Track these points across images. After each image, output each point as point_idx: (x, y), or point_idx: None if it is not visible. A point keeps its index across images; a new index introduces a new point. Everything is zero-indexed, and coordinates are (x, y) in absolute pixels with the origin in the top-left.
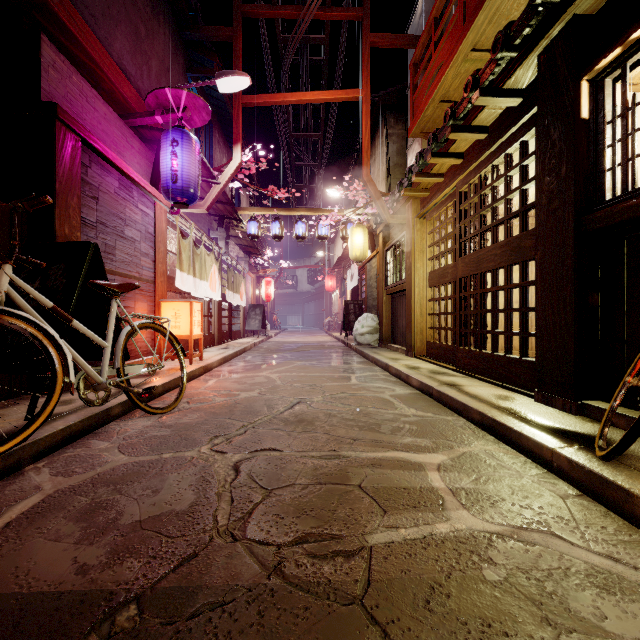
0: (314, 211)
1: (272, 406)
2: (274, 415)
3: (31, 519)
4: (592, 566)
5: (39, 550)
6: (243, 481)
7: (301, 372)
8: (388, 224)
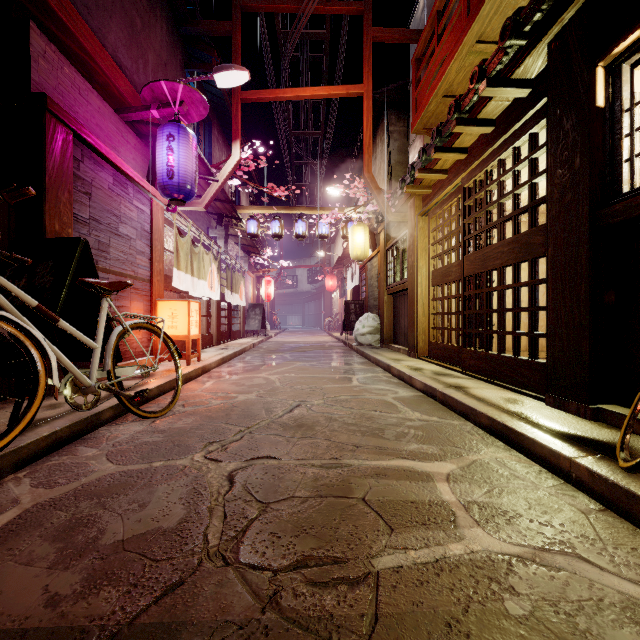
0: (314, 210)
1: (270, 409)
2: (272, 419)
3: (3, 538)
4: (627, 597)
5: (7, 576)
6: (238, 493)
7: (301, 373)
8: (390, 222)
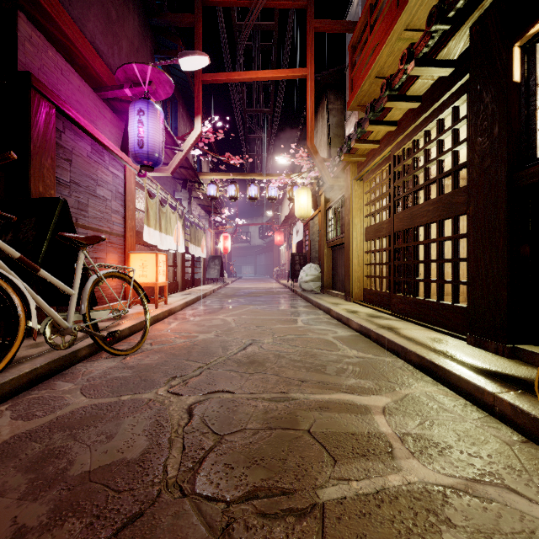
0: (265, 176)
1: (227, 347)
2: (228, 356)
3: None
4: None
5: None
6: (196, 425)
7: (253, 315)
8: (329, 186)
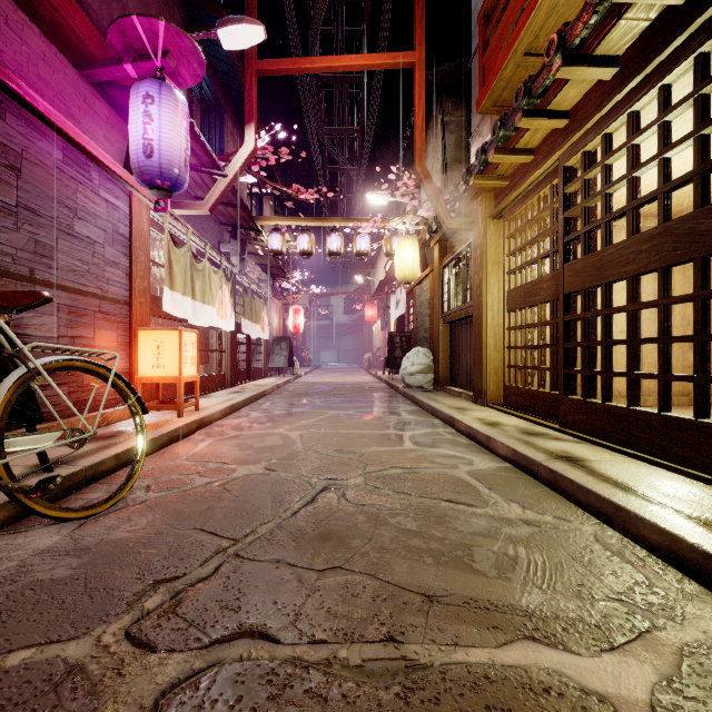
0: (351, 221)
1: (281, 497)
2: (280, 520)
3: None
4: None
5: None
6: None
7: (333, 428)
8: (448, 230)
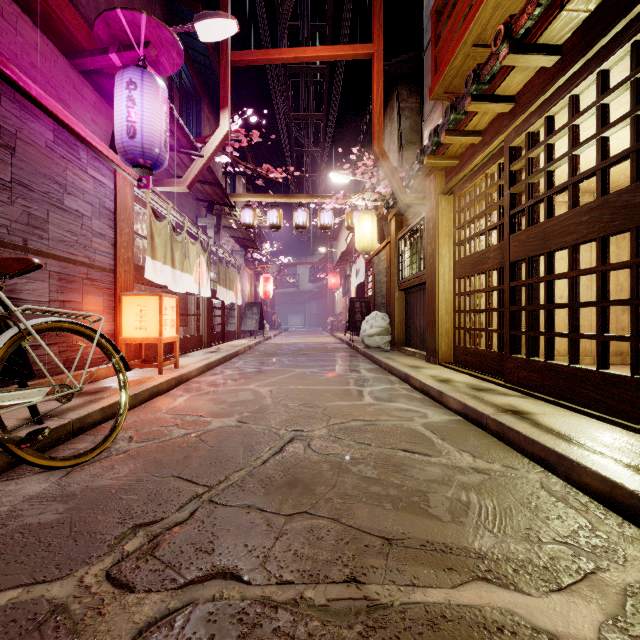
0: (316, 197)
1: (252, 447)
2: (251, 468)
3: None
4: None
5: None
6: None
7: (299, 384)
8: (404, 205)
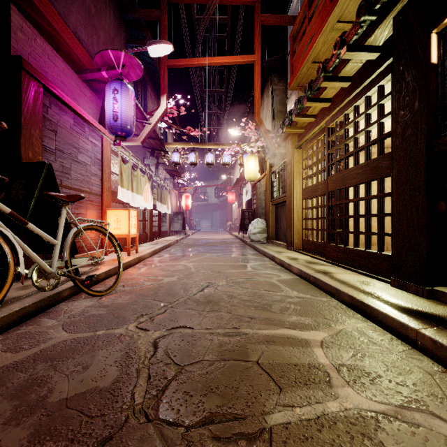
0: (219, 145)
1: (187, 289)
2: (188, 296)
3: None
4: None
5: None
6: (160, 357)
7: (210, 262)
8: (273, 153)
